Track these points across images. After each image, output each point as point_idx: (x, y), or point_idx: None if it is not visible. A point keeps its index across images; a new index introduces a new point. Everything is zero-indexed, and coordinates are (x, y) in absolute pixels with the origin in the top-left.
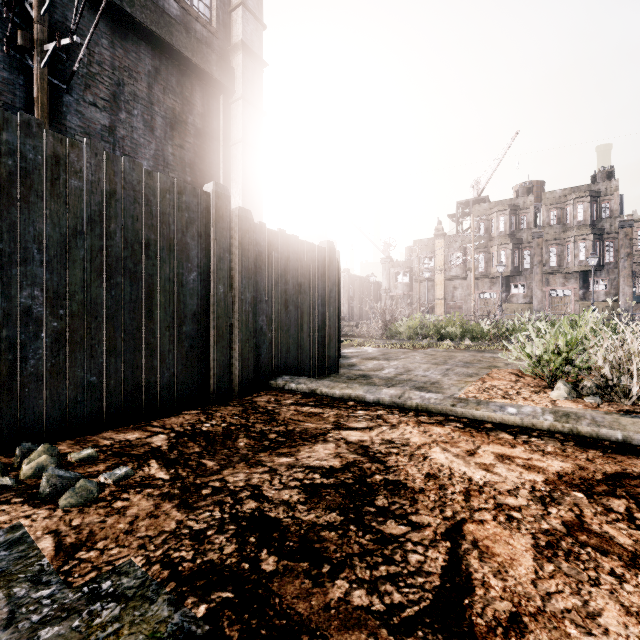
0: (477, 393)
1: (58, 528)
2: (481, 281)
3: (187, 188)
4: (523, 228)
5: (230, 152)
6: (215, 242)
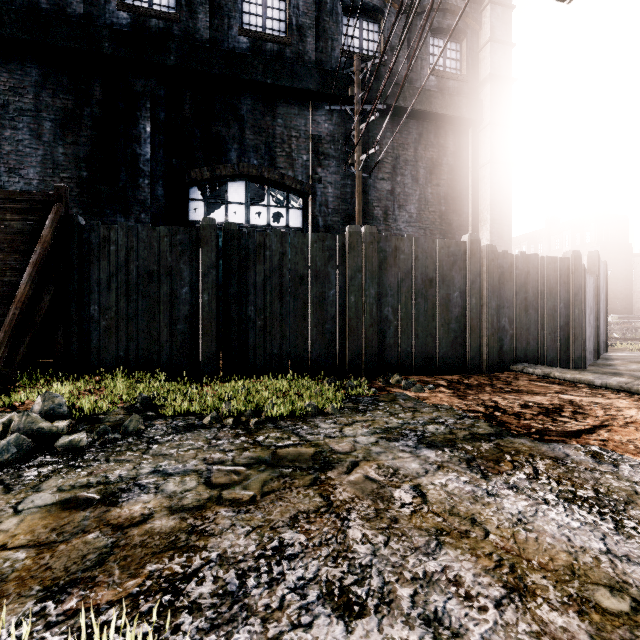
0: None
1: (415, 395)
2: None
3: (452, 243)
4: None
5: (478, 174)
6: (469, 272)
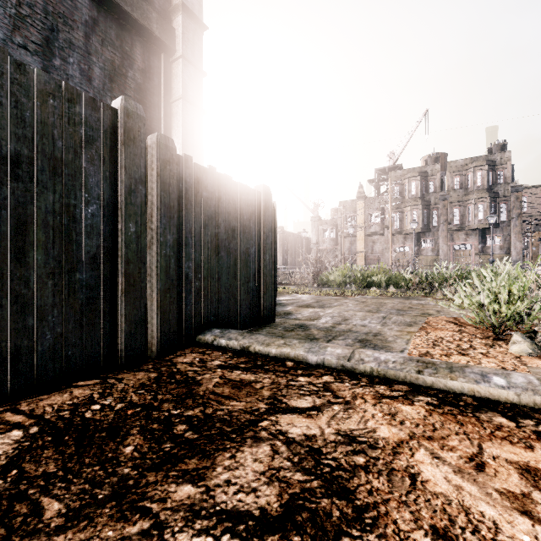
0: (428, 348)
1: None
2: (396, 237)
3: (82, 97)
4: (431, 192)
5: (171, 109)
6: (123, 170)
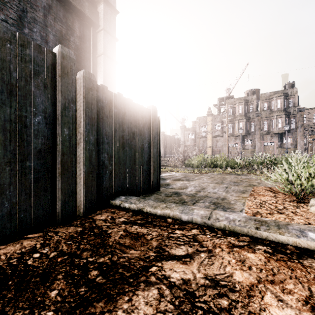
0: (257, 208)
1: None
2: (230, 138)
3: (31, 44)
4: (251, 111)
5: (97, 60)
6: (60, 93)
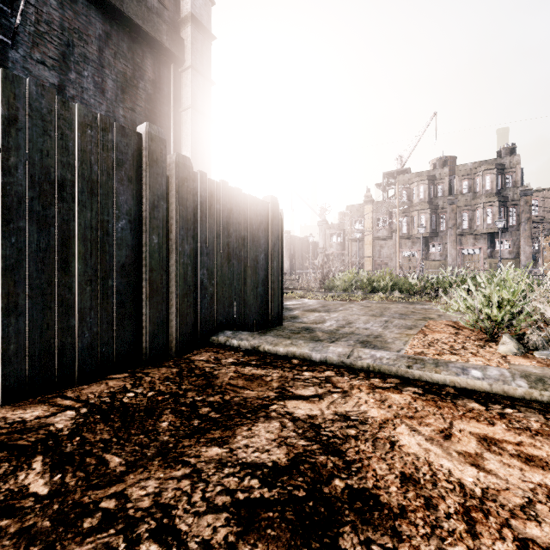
0: (423, 348)
1: None
2: (404, 241)
3: (114, 126)
4: (440, 196)
5: (180, 117)
6: (148, 188)
